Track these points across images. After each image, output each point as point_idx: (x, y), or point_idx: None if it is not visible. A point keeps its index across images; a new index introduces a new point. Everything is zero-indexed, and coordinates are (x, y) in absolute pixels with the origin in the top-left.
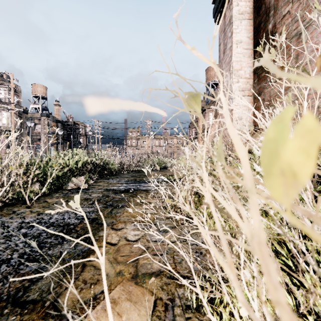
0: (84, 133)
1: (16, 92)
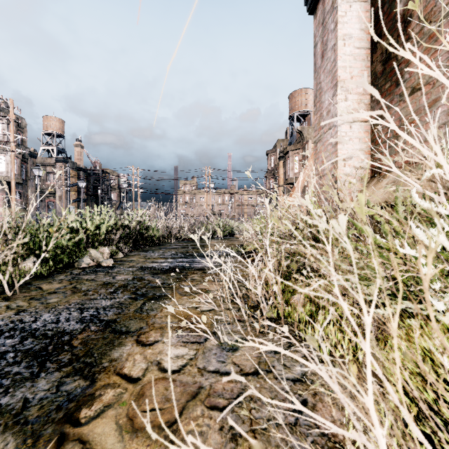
0: (117, 186)
1: (20, 126)
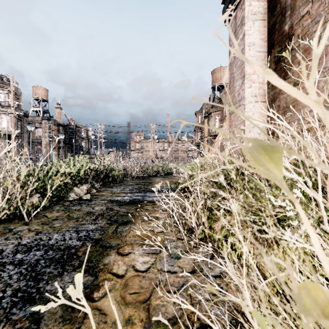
0: (86, 137)
1: (16, 94)
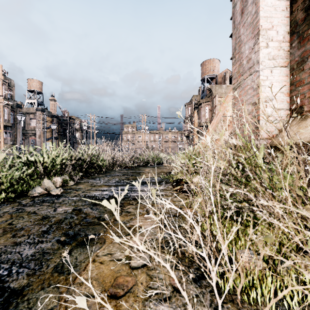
0: (80, 128)
1: (10, 86)
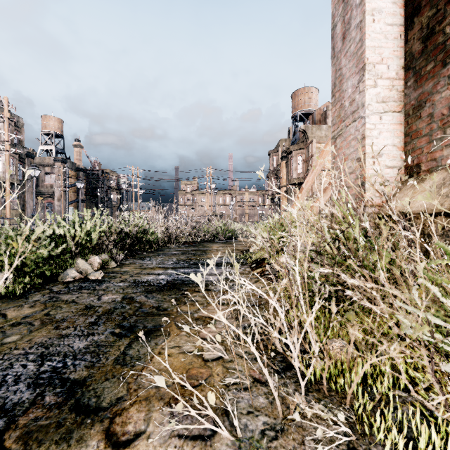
0: (117, 187)
1: (17, 126)
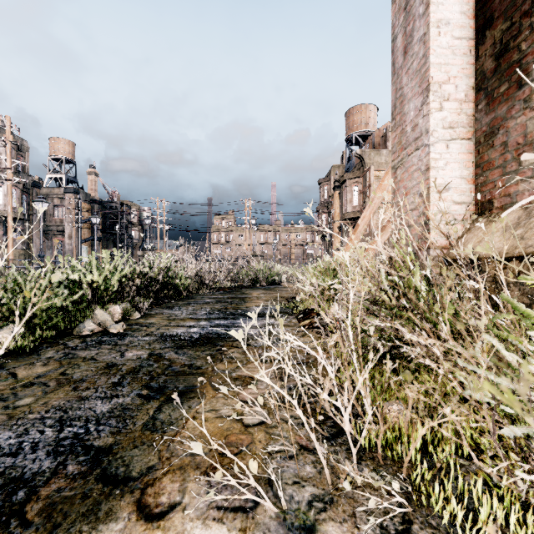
0: (139, 222)
1: (21, 150)
